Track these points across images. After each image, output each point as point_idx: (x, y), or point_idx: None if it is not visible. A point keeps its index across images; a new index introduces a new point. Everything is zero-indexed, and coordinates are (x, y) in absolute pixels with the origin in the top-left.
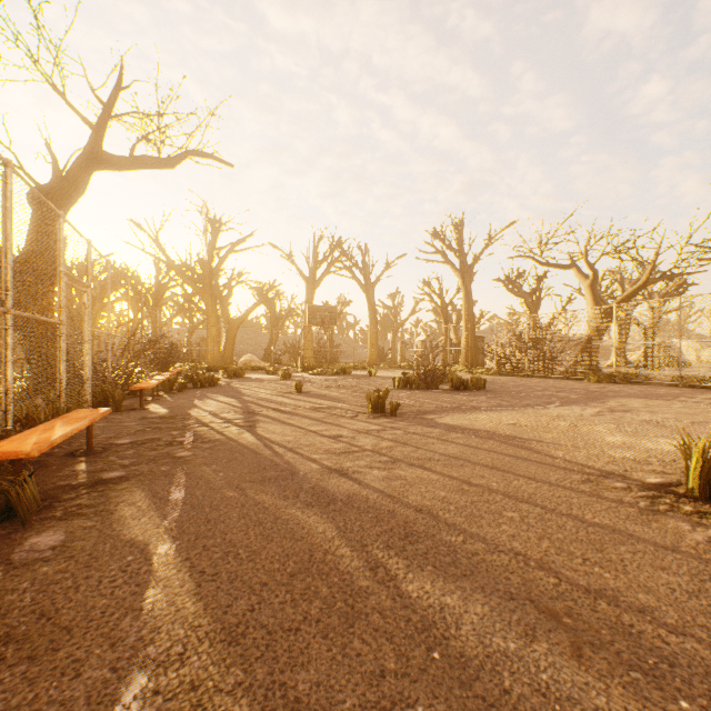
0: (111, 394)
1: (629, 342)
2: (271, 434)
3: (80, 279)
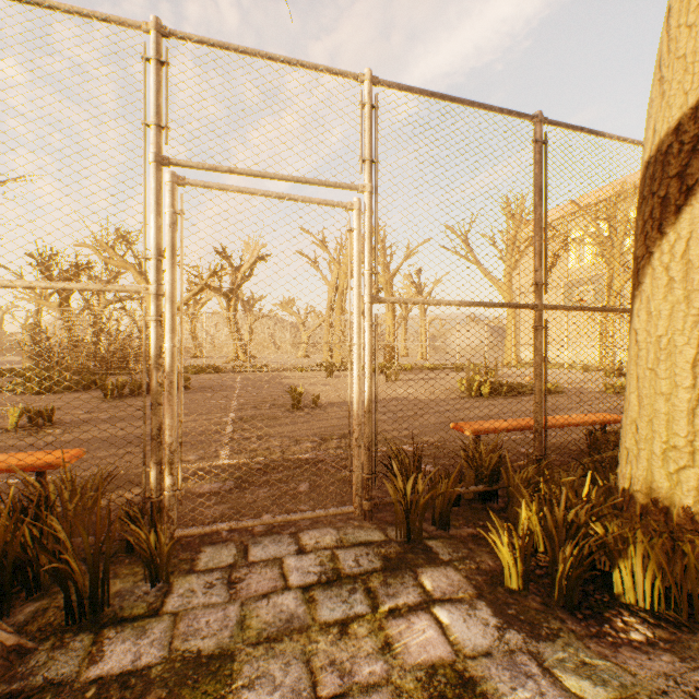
0: (82, 491)
1: (217, 342)
2: (388, 428)
3: (255, 172)
